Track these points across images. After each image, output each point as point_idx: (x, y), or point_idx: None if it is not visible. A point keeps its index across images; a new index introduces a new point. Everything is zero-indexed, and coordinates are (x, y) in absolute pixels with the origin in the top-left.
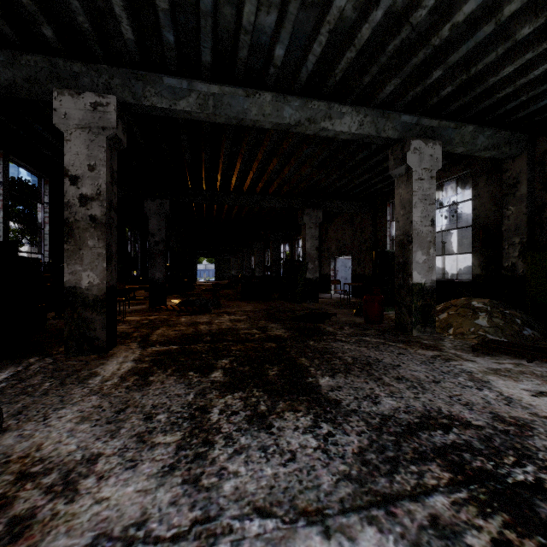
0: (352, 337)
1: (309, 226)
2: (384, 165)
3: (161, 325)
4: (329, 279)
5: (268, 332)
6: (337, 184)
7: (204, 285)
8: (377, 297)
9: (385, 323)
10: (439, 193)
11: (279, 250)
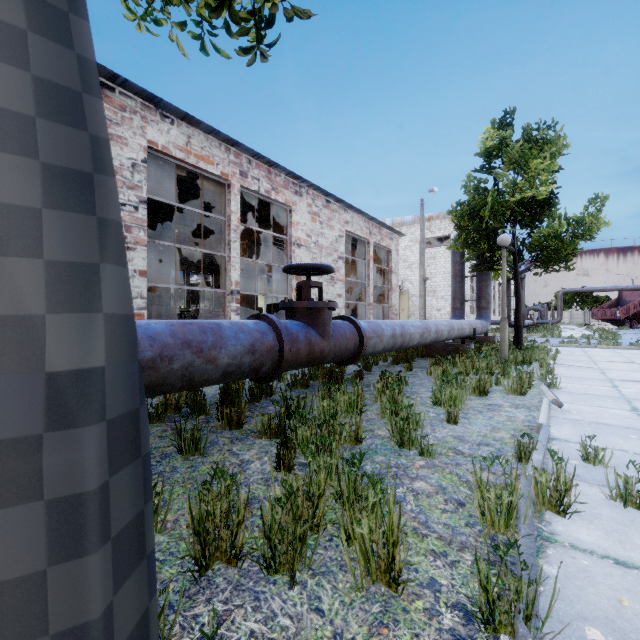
0: None
1: None
2: None
3: None
4: None
5: None
6: None
7: None
8: None
9: None
10: None
11: None
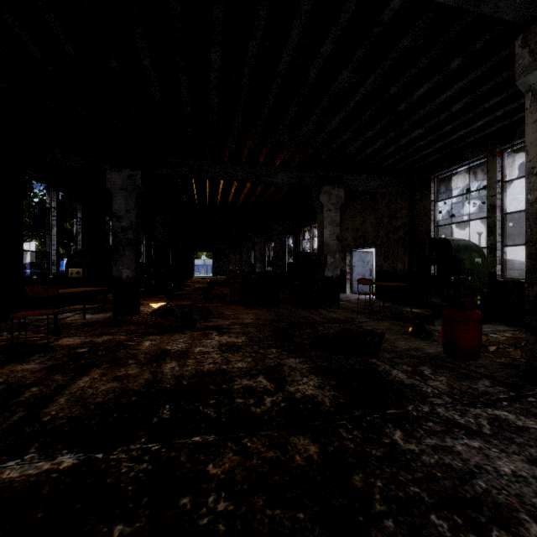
0: (469, 408)
1: (328, 209)
2: (451, 109)
3: (101, 360)
4: (343, 277)
5: (288, 385)
6: (369, 148)
7: (200, 282)
8: (472, 312)
9: (482, 356)
10: (466, 177)
11: (284, 242)
